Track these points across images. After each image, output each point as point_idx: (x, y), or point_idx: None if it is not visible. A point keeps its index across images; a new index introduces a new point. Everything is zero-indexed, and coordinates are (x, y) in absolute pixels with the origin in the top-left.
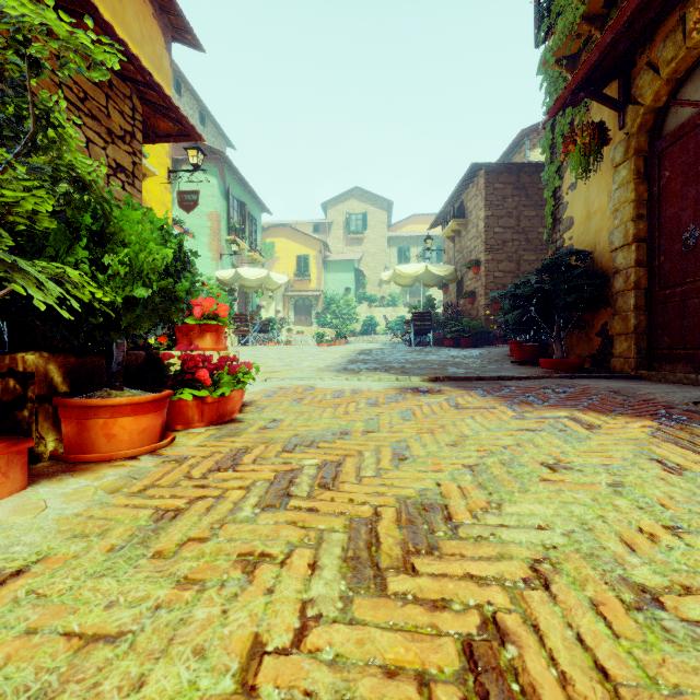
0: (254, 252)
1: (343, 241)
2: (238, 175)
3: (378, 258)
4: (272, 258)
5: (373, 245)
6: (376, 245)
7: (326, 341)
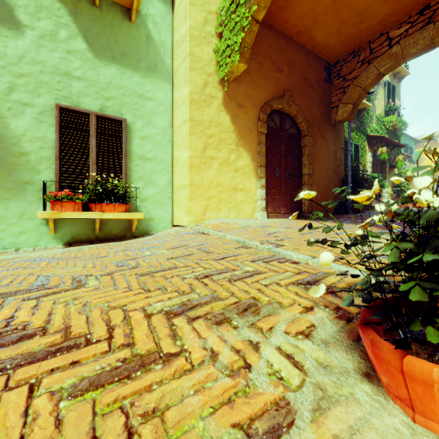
0: (411, 164)
1: None
2: (404, 134)
3: None
4: (419, 160)
5: None
6: None
7: None
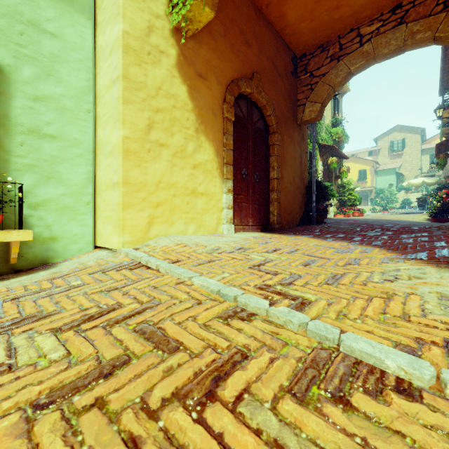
0: None
1: (388, 157)
2: None
3: (414, 163)
4: None
5: (410, 156)
6: (412, 156)
7: (376, 212)
